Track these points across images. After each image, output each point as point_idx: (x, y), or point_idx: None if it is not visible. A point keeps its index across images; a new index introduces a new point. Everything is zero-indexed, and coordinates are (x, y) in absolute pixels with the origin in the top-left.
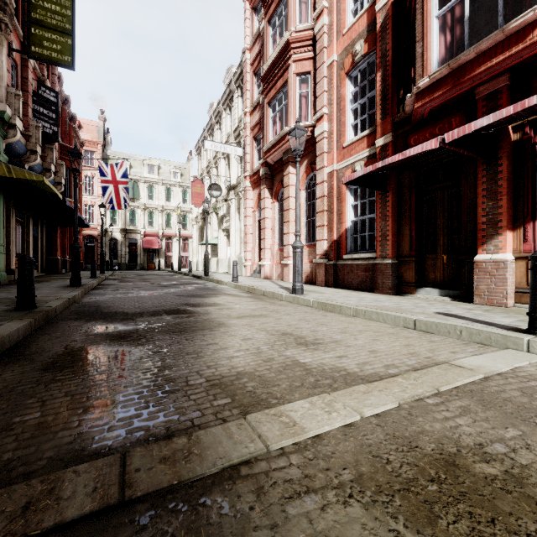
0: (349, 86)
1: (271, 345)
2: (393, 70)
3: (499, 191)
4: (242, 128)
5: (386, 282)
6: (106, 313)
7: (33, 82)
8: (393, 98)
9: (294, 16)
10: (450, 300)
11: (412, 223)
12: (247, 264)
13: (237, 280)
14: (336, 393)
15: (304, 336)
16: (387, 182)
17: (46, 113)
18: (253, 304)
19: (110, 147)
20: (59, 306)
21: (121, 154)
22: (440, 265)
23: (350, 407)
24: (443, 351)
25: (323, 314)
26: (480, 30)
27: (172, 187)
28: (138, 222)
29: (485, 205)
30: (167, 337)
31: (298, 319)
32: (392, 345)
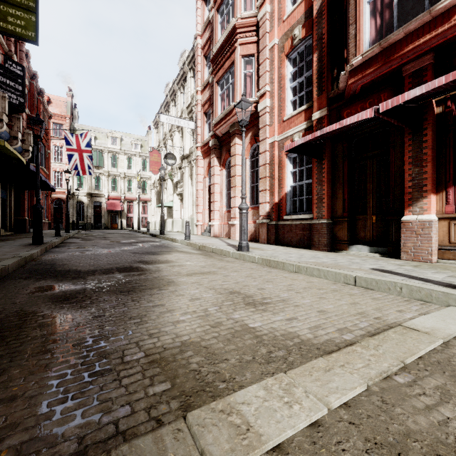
0: (288, 67)
1: (219, 306)
2: (328, 52)
3: (424, 159)
4: (194, 105)
5: (322, 240)
6: (59, 271)
7: (1, 56)
8: (328, 76)
9: (239, 4)
10: (379, 256)
11: (345, 188)
12: (199, 224)
13: (189, 238)
14: (293, 371)
15: (252, 295)
16: (322, 151)
17: (12, 85)
18: (203, 261)
19: (77, 120)
20: (13, 265)
21: (87, 127)
22: (369, 225)
23: (313, 394)
24: (390, 310)
25: (268, 270)
26: (402, 19)
27: (133, 157)
28: (102, 187)
29: (411, 171)
30: (113, 298)
31: (245, 276)
32: (339, 303)
